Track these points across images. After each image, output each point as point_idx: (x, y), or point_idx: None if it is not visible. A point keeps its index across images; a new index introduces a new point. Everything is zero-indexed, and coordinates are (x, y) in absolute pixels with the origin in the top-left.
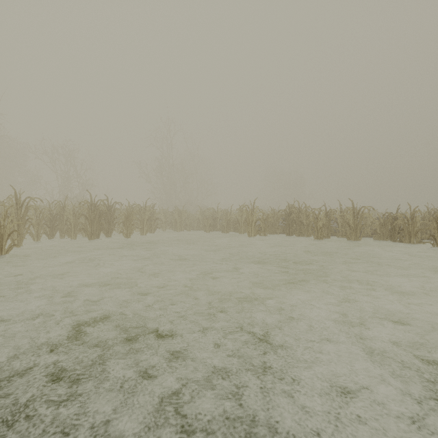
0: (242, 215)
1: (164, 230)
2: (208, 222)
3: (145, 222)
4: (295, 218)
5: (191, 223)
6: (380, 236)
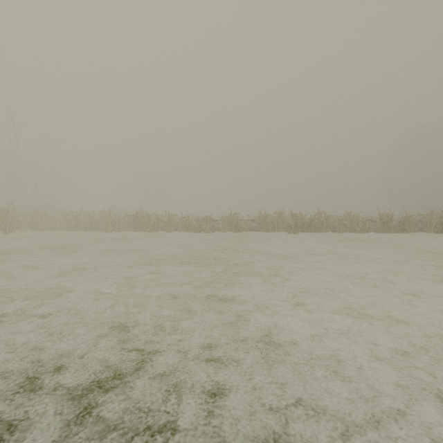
0: (103, 217)
1: (23, 230)
2: (72, 223)
3: (8, 223)
4: (140, 220)
5: (53, 224)
6: (183, 229)
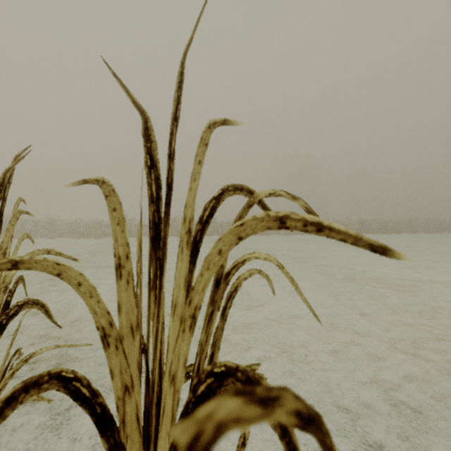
0: None
1: None
2: None
3: None
4: None
5: None
6: (69, 236)
